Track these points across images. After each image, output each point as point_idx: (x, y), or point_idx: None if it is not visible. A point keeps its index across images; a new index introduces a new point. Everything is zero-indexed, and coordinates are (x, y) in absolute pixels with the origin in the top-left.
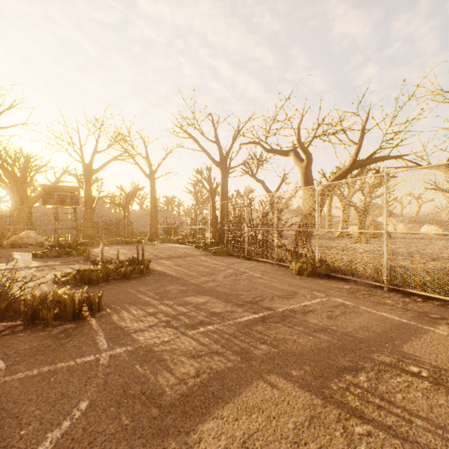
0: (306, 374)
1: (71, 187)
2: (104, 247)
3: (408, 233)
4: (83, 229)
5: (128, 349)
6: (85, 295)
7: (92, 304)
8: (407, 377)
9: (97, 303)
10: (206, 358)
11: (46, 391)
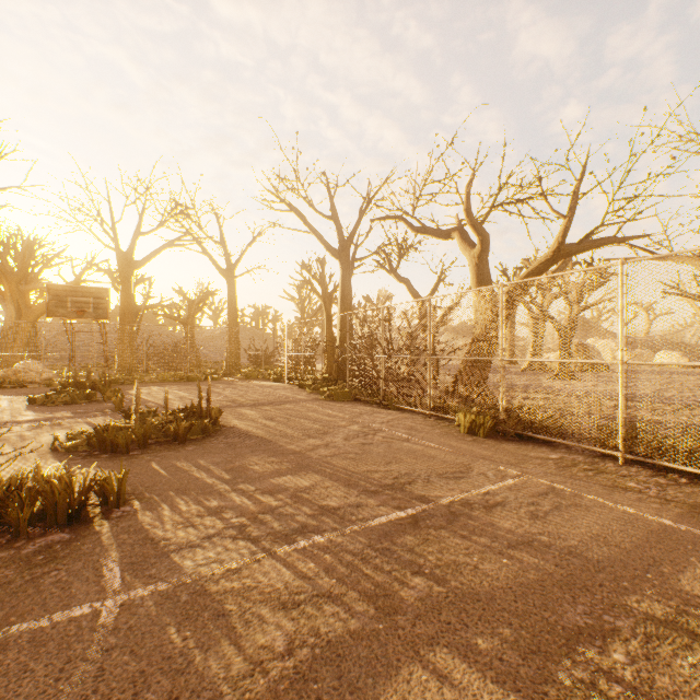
0: (507, 647)
1: (94, 289)
2: (152, 386)
3: (663, 364)
4: (119, 357)
5: (158, 589)
6: (93, 478)
7: (107, 493)
8: None
9: (115, 491)
10: (308, 610)
11: None
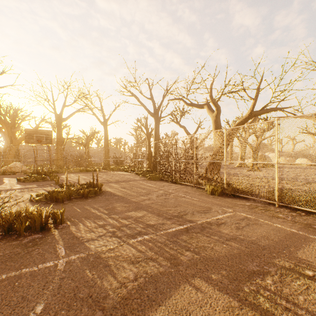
0: (223, 278)
1: (46, 131)
2: (70, 174)
3: (294, 164)
4: (56, 161)
5: (80, 256)
6: (50, 212)
7: (56, 218)
8: (305, 280)
9: (59, 217)
10: (143, 264)
11: (10, 295)
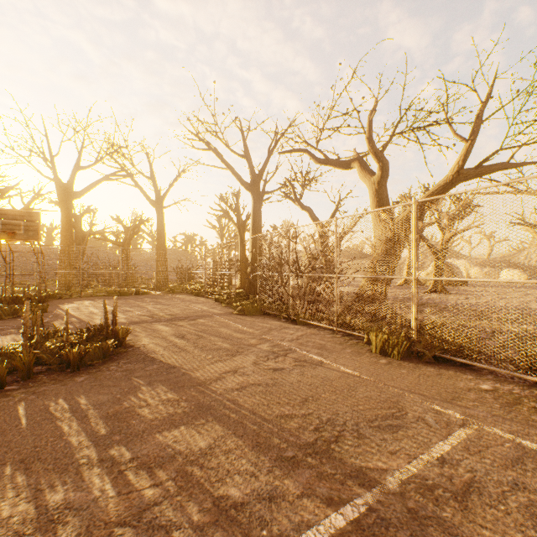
0: None
1: (25, 213)
2: (85, 301)
3: None
4: (59, 274)
5: None
6: None
7: None
8: None
9: None
10: None
11: None
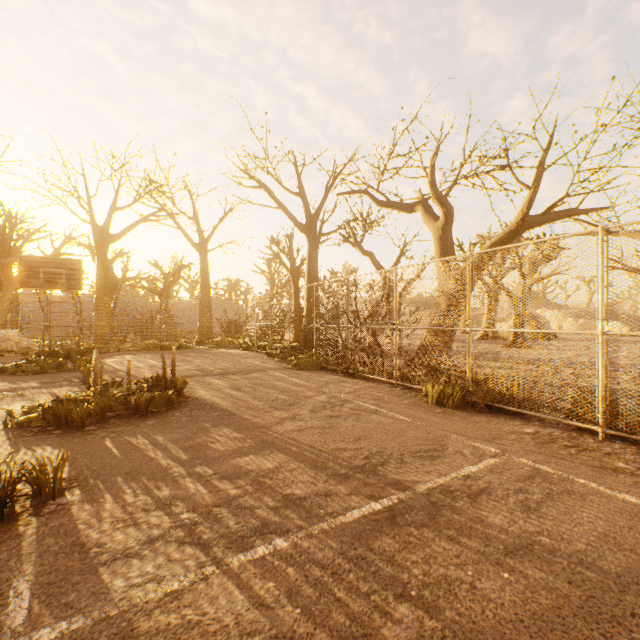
0: None
1: (67, 260)
2: (125, 355)
3: None
4: (95, 326)
5: (71, 629)
6: (21, 468)
7: (41, 483)
8: None
9: (50, 481)
10: None
11: None
